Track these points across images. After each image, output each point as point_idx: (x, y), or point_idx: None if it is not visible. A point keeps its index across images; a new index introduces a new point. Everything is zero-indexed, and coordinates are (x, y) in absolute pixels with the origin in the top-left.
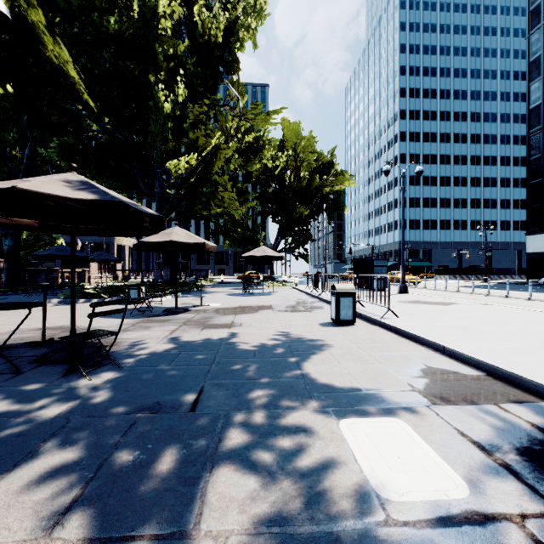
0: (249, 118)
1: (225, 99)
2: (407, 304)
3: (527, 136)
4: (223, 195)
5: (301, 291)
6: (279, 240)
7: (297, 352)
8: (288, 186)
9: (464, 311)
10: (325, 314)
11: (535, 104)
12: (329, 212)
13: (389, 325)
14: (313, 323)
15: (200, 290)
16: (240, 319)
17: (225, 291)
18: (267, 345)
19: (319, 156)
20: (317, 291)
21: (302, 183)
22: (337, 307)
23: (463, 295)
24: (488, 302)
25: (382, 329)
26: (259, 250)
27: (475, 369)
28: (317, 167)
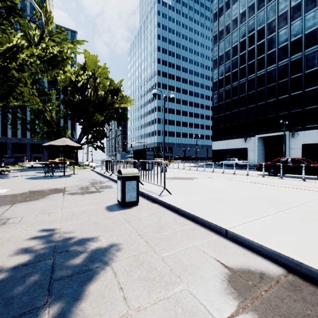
0: (55, 40)
1: (32, 17)
2: (170, 180)
3: (212, 94)
4: (22, 90)
5: (97, 173)
6: (82, 136)
7: (60, 280)
8: (89, 99)
9: (205, 184)
10: (113, 193)
11: (215, 80)
12: (118, 120)
13: (168, 203)
14: (99, 207)
15: (0, 174)
16: (13, 211)
17: (28, 174)
18: (13, 270)
19: (111, 82)
20: (109, 172)
21: (99, 98)
22: (123, 190)
23: (193, 171)
24: (208, 175)
25: (161, 207)
26: (60, 140)
27: (270, 260)
28: (110, 90)
